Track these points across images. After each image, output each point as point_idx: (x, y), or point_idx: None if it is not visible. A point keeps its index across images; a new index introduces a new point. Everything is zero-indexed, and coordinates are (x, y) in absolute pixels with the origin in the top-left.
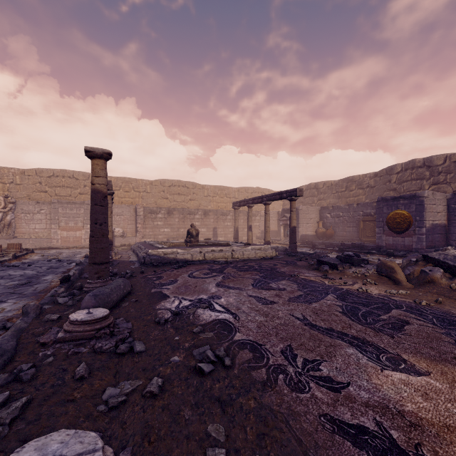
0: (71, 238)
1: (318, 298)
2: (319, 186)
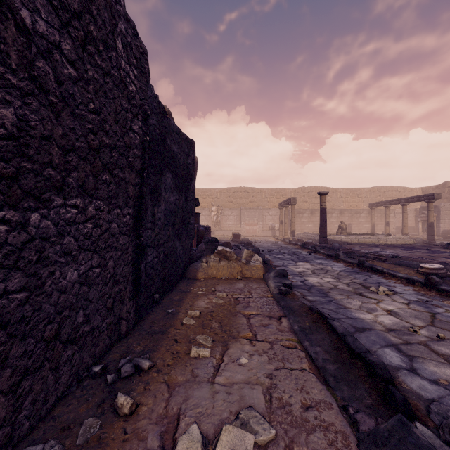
0: (251, 230)
1: (438, 253)
2: None
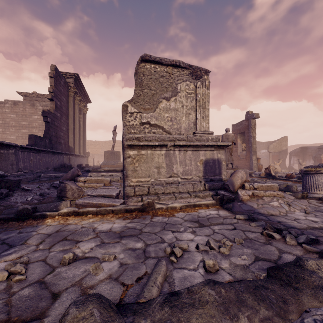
0: None
1: None
2: (300, 146)
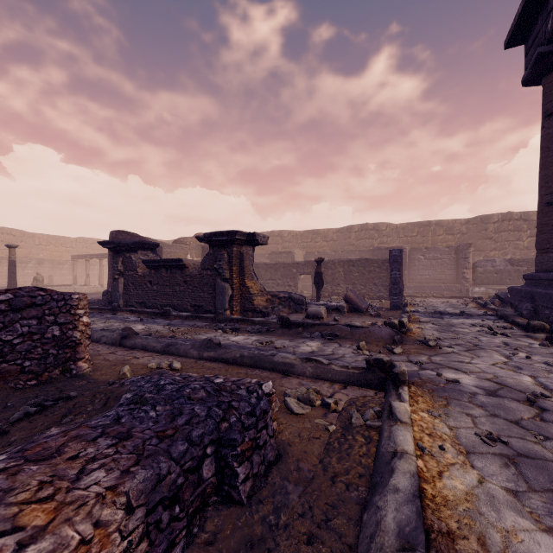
0: None
1: None
2: None
